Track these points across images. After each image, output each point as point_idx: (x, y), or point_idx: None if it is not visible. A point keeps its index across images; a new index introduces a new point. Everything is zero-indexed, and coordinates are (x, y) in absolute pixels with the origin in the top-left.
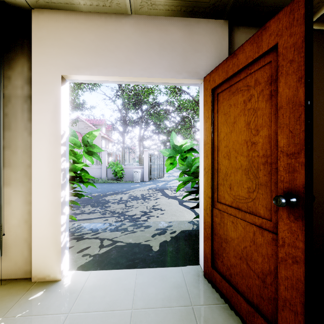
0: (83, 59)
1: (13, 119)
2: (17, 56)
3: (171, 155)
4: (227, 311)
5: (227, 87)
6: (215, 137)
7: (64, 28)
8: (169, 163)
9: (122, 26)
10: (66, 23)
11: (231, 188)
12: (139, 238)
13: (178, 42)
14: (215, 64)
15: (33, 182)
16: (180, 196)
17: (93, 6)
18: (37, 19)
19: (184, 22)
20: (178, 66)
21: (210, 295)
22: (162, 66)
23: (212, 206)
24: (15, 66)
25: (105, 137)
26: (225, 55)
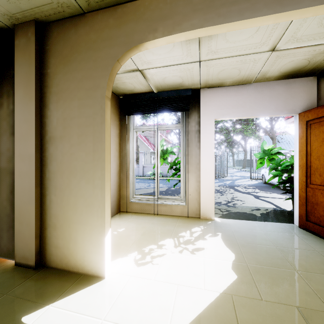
0: (225, 110)
1: (190, 142)
2: (192, 112)
3: (261, 157)
4: (318, 238)
5: (317, 122)
6: (308, 148)
7: (216, 95)
8: (259, 162)
9: (247, 90)
10: (217, 93)
11: (320, 175)
12: (243, 210)
13: (281, 94)
14: (307, 104)
15: (201, 171)
16: (253, 192)
17: (232, 84)
18: (203, 94)
19: (285, 82)
20: (281, 107)
21: (306, 233)
22: (271, 109)
23: (306, 187)
24: (191, 116)
25: (165, 139)
26: (314, 97)
